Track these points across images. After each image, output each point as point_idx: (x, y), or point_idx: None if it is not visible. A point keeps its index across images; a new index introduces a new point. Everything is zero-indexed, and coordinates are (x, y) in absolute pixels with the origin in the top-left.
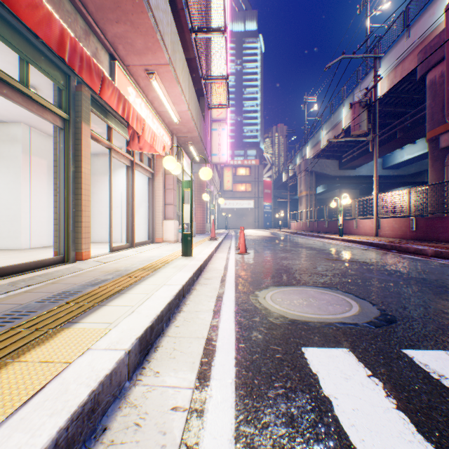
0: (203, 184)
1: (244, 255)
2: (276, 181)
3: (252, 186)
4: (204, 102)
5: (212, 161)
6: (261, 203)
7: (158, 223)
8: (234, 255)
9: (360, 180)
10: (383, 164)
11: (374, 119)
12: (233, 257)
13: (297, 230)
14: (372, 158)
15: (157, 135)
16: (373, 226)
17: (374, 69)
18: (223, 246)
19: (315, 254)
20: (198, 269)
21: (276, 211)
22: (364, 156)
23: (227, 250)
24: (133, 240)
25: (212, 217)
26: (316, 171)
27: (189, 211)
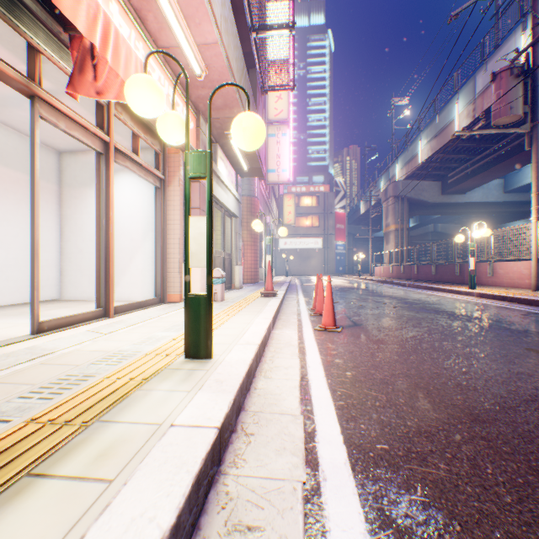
0: (255, 211)
1: (333, 333)
2: (351, 214)
3: (320, 220)
4: (255, 76)
5: (268, 180)
6: (332, 242)
7: (173, 268)
8: (312, 332)
9: (470, 209)
10: (505, 186)
11: (534, 97)
12: (314, 343)
13: (384, 277)
14: (493, 176)
15: (120, 33)
16: (532, 272)
17: (533, 15)
18: (286, 308)
19: (481, 332)
20: (202, 474)
21: (350, 252)
22: (483, 172)
23: (295, 317)
24: (109, 303)
25: (268, 259)
26: (409, 197)
27: (202, 235)
